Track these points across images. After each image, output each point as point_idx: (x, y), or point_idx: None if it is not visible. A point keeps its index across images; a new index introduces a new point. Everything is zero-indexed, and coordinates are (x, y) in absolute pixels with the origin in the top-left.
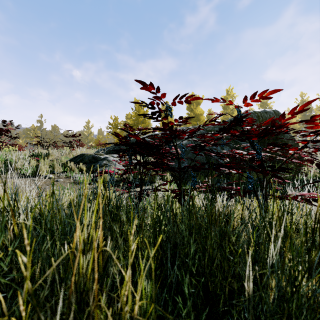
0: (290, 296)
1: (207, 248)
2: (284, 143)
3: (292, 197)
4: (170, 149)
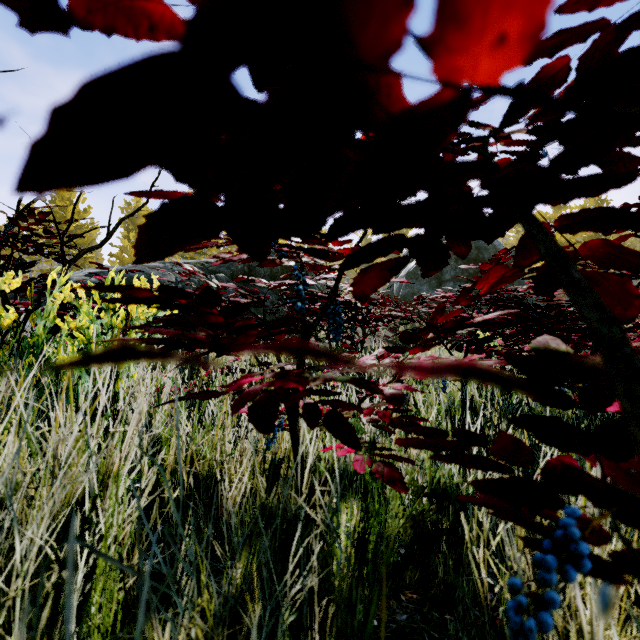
0: None
1: None
2: None
3: None
4: None
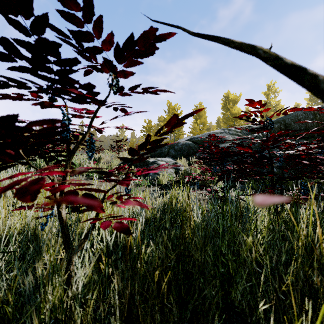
0: None
1: None
2: None
3: None
4: None
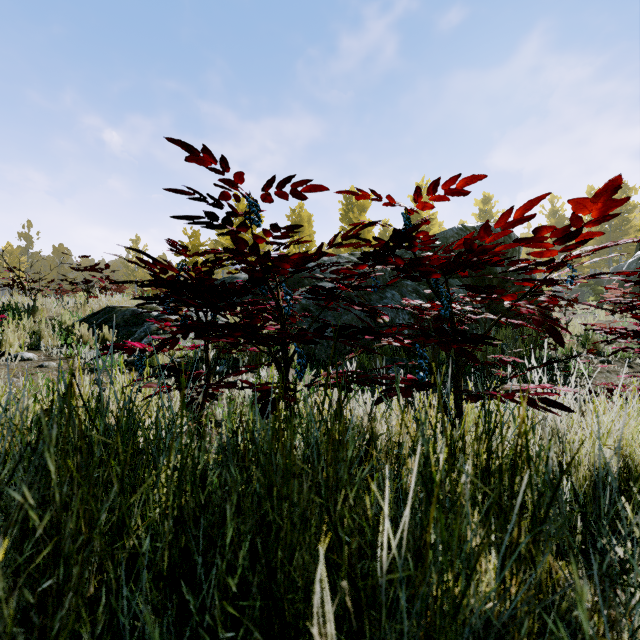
0: (437, 639)
1: (282, 525)
2: (491, 286)
3: (505, 394)
4: (302, 299)
